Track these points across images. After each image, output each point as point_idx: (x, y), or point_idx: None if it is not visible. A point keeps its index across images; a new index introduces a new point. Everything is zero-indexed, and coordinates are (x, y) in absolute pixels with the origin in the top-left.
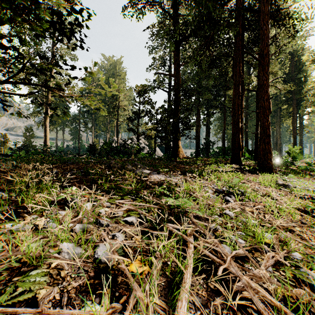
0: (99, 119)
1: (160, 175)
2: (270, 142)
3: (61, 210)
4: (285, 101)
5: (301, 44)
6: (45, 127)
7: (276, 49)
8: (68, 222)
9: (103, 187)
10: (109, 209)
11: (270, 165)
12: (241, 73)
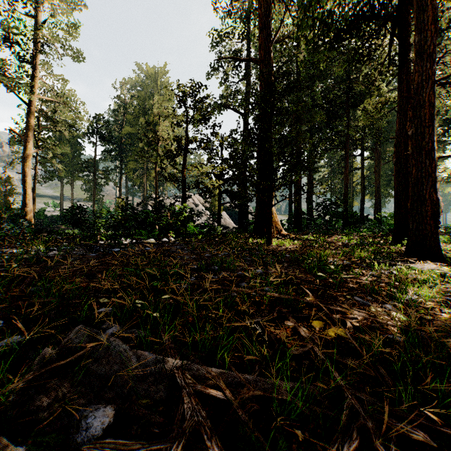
0: (128, 166)
1: None
2: None
3: None
4: (442, 133)
5: None
6: (23, 176)
7: None
8: None
9: None
10: None
11: None
12: (437, 25)
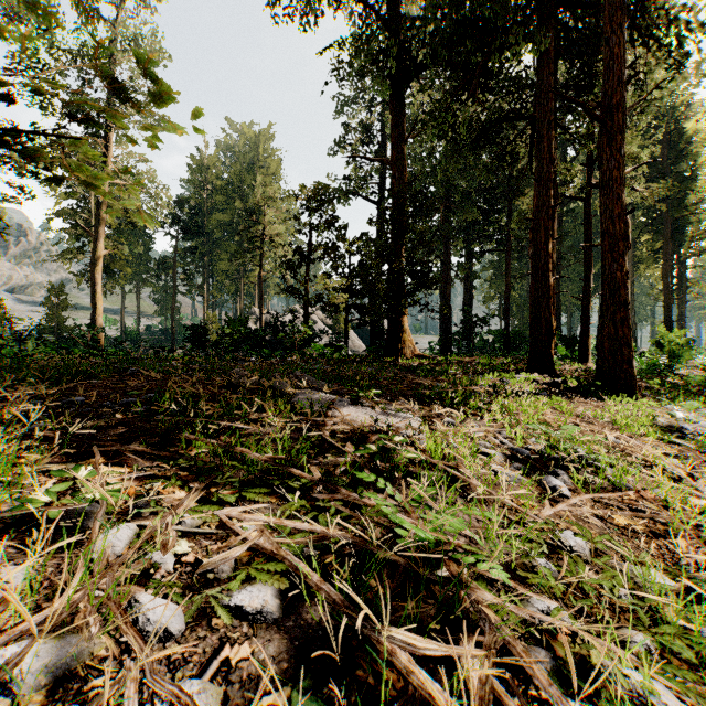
0: (219, 267)
1: (359, 409)
2: (629, 321)
3: (18, 562)
4: (645, 225)
5: (697, 85)
6: (92, 284)
7: (636, 98)
8: (2, 640)
9: (195, 451)
10: (192, 545)
11: (629, 375)
12: (553, 153)
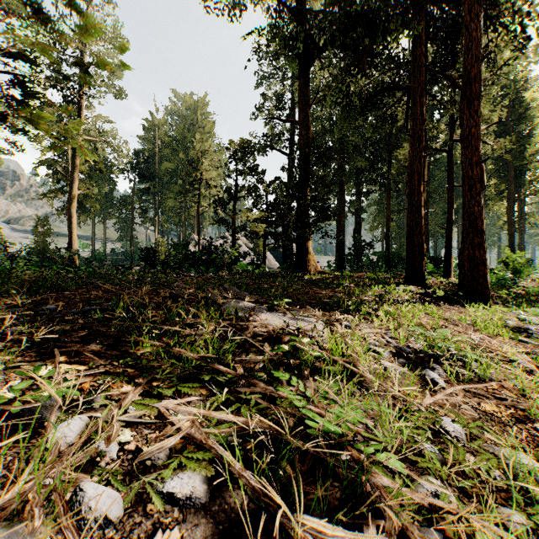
0: (166, 204)
1: (274, 315)
2: (484, 245)
3: None
4: (494, 172)
5: (536, 63)
6: (69, 216)
7: (488, 73)
8: None
9: (141, 351)
10: (134, 434)
11: (484, 287)
12: (424, 115)
